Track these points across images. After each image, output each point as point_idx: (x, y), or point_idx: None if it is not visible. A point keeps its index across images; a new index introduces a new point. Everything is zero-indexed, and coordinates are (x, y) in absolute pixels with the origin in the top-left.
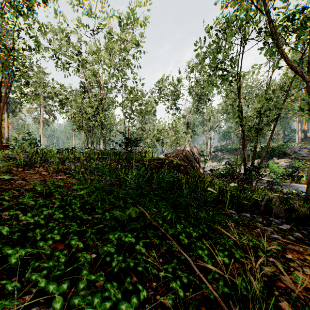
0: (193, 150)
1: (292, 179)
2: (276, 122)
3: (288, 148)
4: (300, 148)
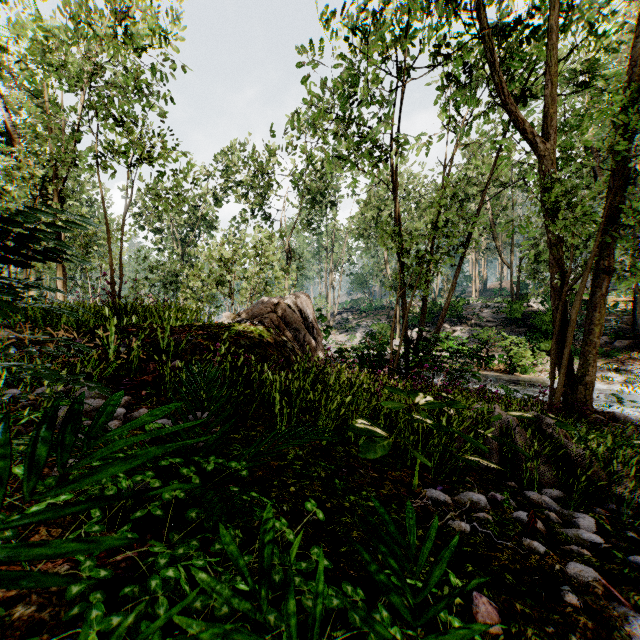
0: (301, 305)
1: (479, 364)
2: (465, 250)
3: (465, 308)
4: (482, 308)
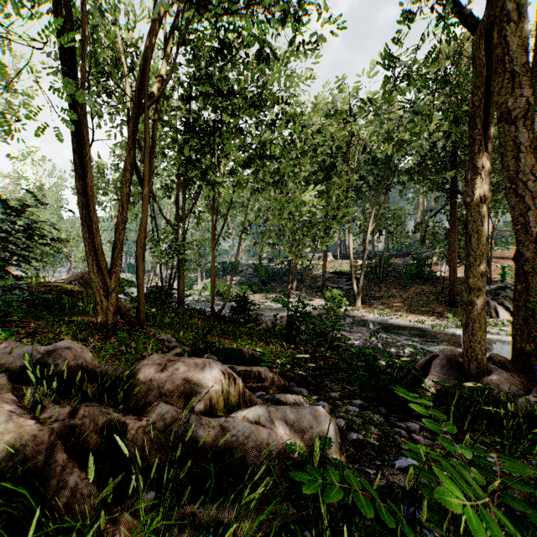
0: None
1: (221, 298)
2: None
3: (245, 265)
4: (253, 265)
